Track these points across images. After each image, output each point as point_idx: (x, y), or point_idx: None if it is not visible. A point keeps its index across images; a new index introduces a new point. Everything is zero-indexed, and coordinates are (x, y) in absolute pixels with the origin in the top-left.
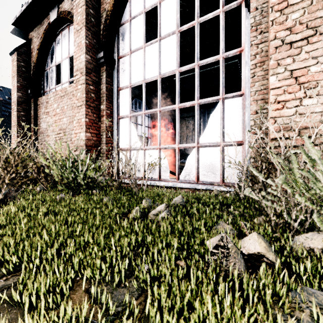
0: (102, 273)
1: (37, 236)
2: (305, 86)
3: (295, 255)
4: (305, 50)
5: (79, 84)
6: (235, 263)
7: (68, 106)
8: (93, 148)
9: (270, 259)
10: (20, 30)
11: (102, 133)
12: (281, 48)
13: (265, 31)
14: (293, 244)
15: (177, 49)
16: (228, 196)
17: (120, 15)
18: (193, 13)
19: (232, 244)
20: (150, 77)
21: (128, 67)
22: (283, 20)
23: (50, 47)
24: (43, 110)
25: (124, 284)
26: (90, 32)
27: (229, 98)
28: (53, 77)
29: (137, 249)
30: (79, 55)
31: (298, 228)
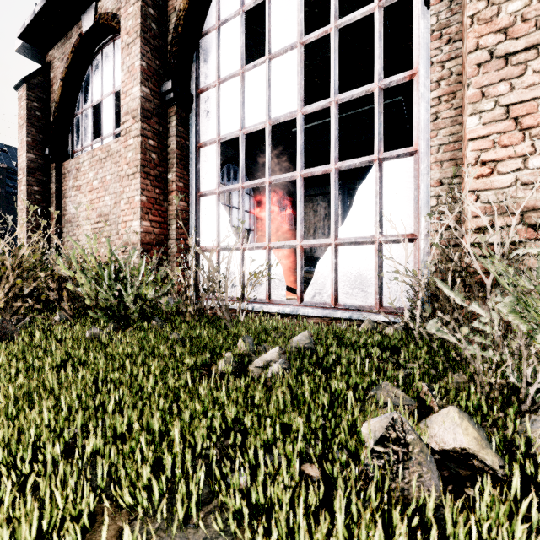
0: (153, 497)
1: (33, 413)
2: (532, 133)
3: (539, 456)
4: (532, 67)
5: (130, 137)
6: (422, 475)
7: (113, 175)
8: (154, 246)
9: (487, 463)
10: (32, 47)
11: (169, 221)
12: (489, 66)
13: (456, 38)
14: (531, 431)
15: (300, 75)
16: (391, 331)
17: (202, 19)
18: (326, 16)
19: (415, 436)
20: (252, 125)
21: (215, 108)
22: (492, 15)
23: (83, 76)
24: (70, 182)
25: (197, 520)
26: (148, 46)
27: (391, 158)
28: (87, 128)
29: (226, 437)
30: (131, 87)
31: (535, 398)
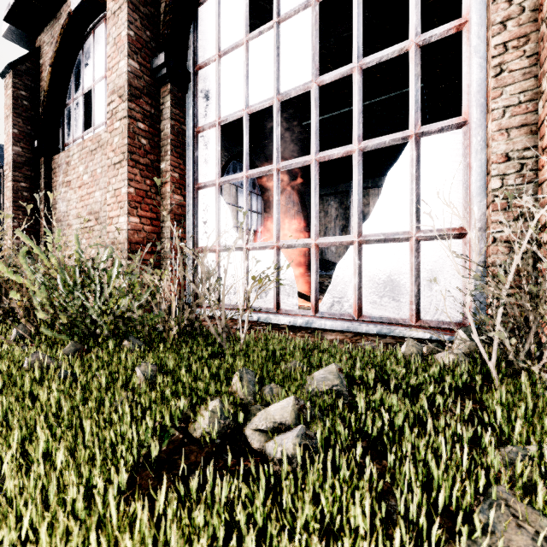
0: None
1: None
2: None
3: None
4: None
5: (117, 119)
6: None
7: (103, 168)
8: (144, 246)
9: None
10: (20, 31)
11: (163, 217)
12: None
13: None
14: None
15: (315, 38)
16: (449, 360)
17: None
18: None
19: None
20: (257, 103)
21: (214, 86)
22: None
23: (74, 61)
24: (60, 178)
25: None
26: (137, 14)
27: (431, 133)
28: (79, 118)
29: None
30: (117, 62)
31: None
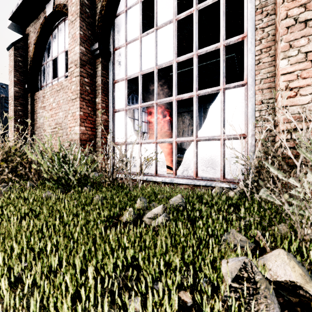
0: None
1: None
2: None
3: None
4: None
5: (73, 77)
6: (267, 305)
7: (64, 100)
8: (87, 142)
9: (311, 293)
10: (17, 25)
11: (97, 127)
12: (294, 28)
13: (271, 12)
14: None
15: (175, 38)
16: (232, 194)
17: (116, 6)
18: (190, 5)
19: (261, 276)
20: (146, 69)
21: (124, 59)
22: None
23: (47, 42)
24: (39, 104)
25: None
26: (84, 22)
27: (230, 88)
28: (49, 72)
29: (127, 269)
30: (74, 47)
31: None
